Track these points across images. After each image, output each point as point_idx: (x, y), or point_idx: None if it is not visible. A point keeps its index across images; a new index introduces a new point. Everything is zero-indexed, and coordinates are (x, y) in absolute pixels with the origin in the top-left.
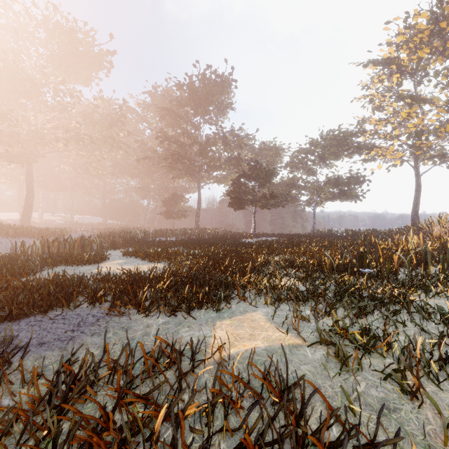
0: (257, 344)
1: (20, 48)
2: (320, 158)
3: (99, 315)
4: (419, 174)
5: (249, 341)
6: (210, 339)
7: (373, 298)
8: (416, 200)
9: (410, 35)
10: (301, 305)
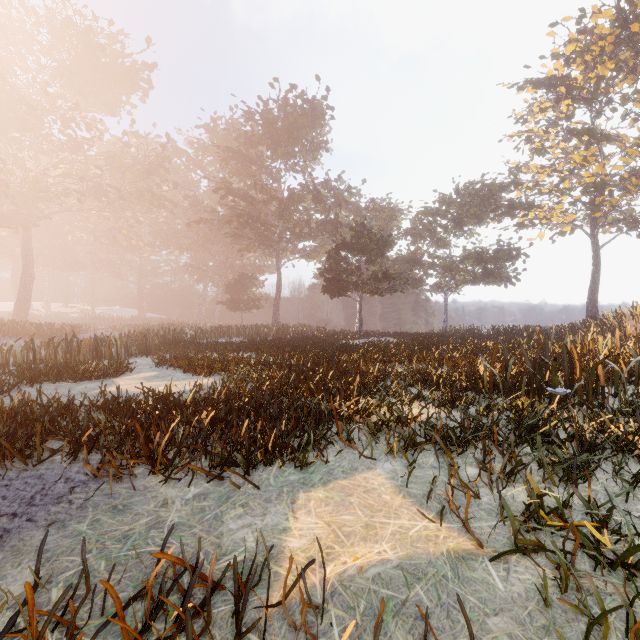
0: (382, 552)
1: (12, 56)
2: (455, 223)
3: (79, 478)
4: (598, 246)
5: (364, 543)
6: (283, 539)
7: (583, 442)
8: (594, 284)
9: (586, 43)
10: (453, 455)
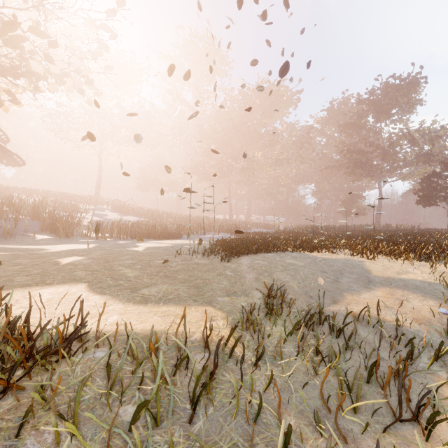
0: None
1: None
2: None
3: None
4: None
5: None
6: None
7: None
8: None
9: None
10: None
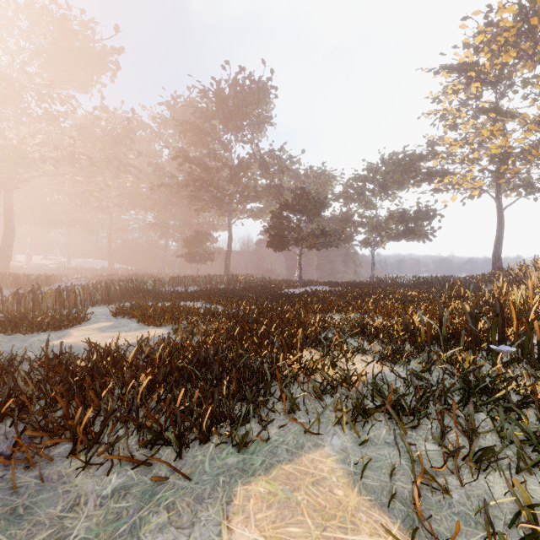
0: None
1: None
2: (380, 188)
3: None
4: (501, 207)
5: None
6: None
7: None
8: (498, 240)
9: (492, 34)
10: (406, 426)
